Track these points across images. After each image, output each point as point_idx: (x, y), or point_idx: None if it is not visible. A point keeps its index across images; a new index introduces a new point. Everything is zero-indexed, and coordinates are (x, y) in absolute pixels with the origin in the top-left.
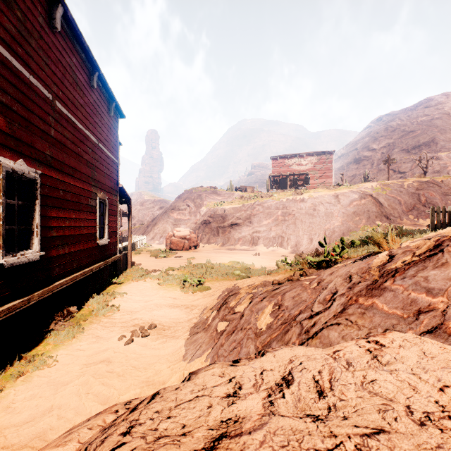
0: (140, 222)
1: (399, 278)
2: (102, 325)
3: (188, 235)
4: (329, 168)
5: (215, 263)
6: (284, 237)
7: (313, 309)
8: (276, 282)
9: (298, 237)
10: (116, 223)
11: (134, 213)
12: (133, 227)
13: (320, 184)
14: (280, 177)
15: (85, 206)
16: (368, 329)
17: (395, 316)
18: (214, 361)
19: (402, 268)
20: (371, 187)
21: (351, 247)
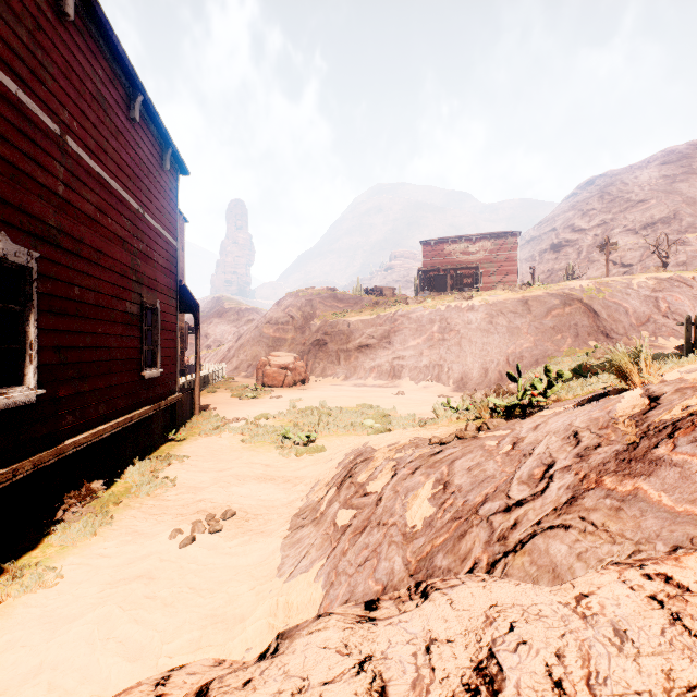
0: (218, 343)
1: (686, 441)
2: (145, 511)
3: (291, 362)
4: (512, 259)
5: (333, 407)
6: (442, 366)
7: (510, 494)
8: (436, 441)
9: (465, 367)
10: (175, 342)
11: (208, 329)
12: (206, 351)
13: (498, 283)
14: (436, 272)
15: (120, 315)
16: (633, 543)
17: (693, 520)
18: (330, 583)
19: (686, 421)
20: (580, 288)
21: (558, 382)
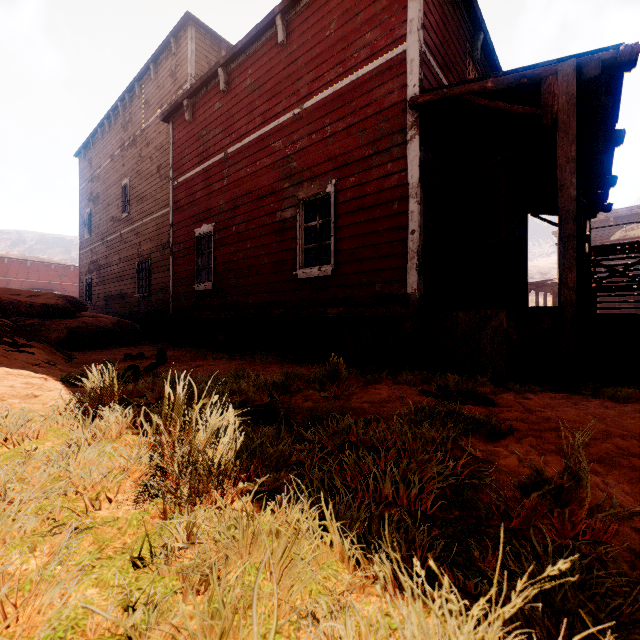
0: None
1: None
2: (195, 356)
3: None
4: None
5: None
6: None
7: None
8: None
9: None
10: (402, 217)
11: None
12: None
13: None
14: None
15: (270, 227)
16: None
17: None
18: None
19: None
20: None
21: None
